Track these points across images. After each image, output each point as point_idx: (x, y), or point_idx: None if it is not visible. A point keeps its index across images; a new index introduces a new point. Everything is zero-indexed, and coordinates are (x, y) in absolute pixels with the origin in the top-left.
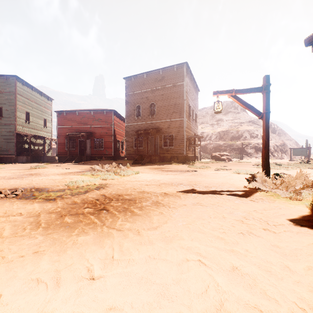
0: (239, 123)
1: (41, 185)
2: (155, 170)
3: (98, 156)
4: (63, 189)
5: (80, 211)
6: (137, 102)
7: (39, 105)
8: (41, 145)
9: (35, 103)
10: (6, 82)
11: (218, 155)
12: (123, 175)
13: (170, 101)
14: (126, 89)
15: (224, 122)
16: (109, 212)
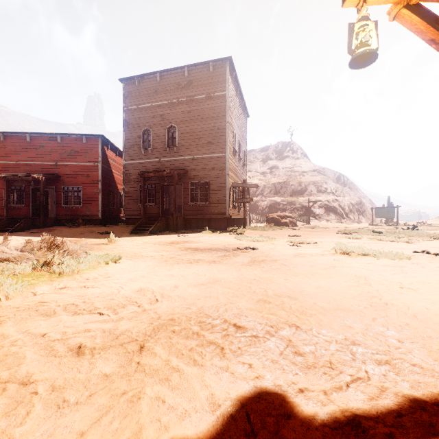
0: (300, 173)
1: None
2: (167, 249)
3: (71, 218)
4: None
5: None
6: (144, 123)
7: None
8: None
9: None
10: None
11: (278, 217)
12: (60, 272)
13: (203, 124)
14: (124, 99)
15: (280, 171)
16: None
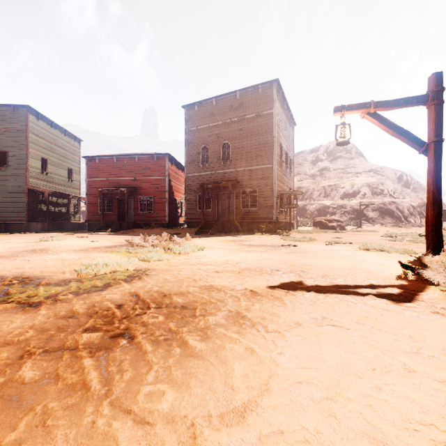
0: (354, 174)
1: (37, 270)
2: (230, 245)
3: (145, 222)
4: (68, 279)
5: (71, 339)
6: (202, 142)
7: (62, 149)
8: (65, 206)
9: (56, 146)
10: (14, 116)
11: (325, 220)
12: (179, 252)
13: (253, 140)
14: (186, 122)
15: (331, 173)
16: (134, 344)
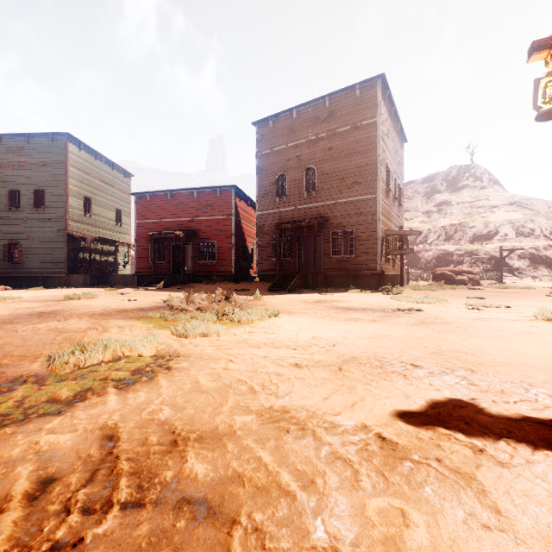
0: (487, 209)
1: (3, 352)
2: (317, 308)
3: (206, 274)
4: (25, 376)
5: None
6: (278, 168)
7: (109, 186)
8: (112, 256)
9: (101, 182)
10: (52, 146)
11: (450, 272)
12: (239, 321)
13: (347, 162)
14: (258, 144)
15: (453, 208)
16: None
